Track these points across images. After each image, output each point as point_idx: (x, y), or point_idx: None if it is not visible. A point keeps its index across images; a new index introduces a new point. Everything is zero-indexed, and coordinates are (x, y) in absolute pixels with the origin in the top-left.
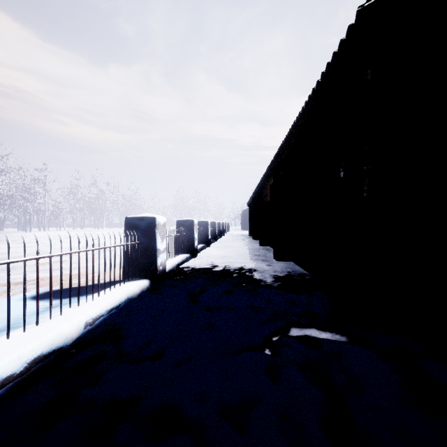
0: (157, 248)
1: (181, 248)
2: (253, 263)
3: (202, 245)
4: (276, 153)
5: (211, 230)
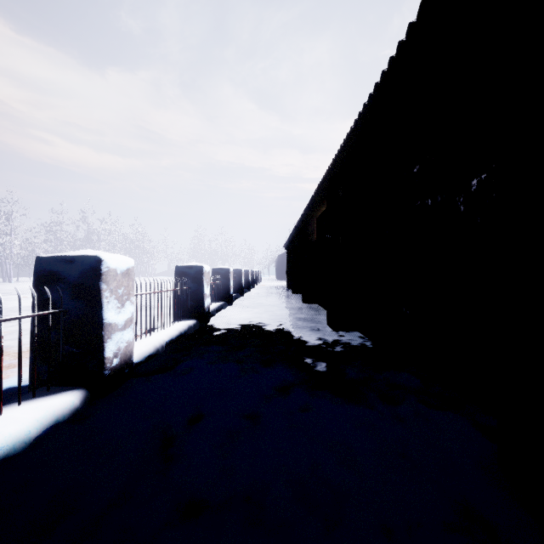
0: (104, 323)
1: (180, 312)
2: (298, 335)
3: (221, 303)
4: (333, 160)
5: (236, 280)
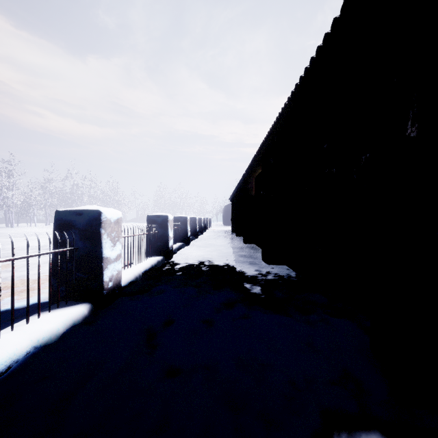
0: (103, 257)
1: (151, 250)
2: (240, 268)
3: (180, 244)
4: (267, 135)
5: (192, 226)
